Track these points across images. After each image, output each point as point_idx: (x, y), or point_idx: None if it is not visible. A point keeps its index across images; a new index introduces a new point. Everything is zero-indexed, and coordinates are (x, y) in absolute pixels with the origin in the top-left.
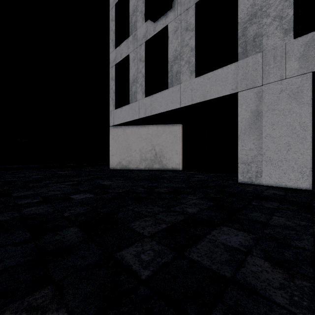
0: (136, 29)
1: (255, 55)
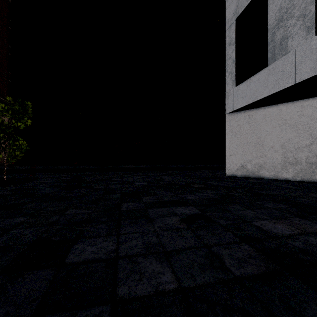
0: None
1: None
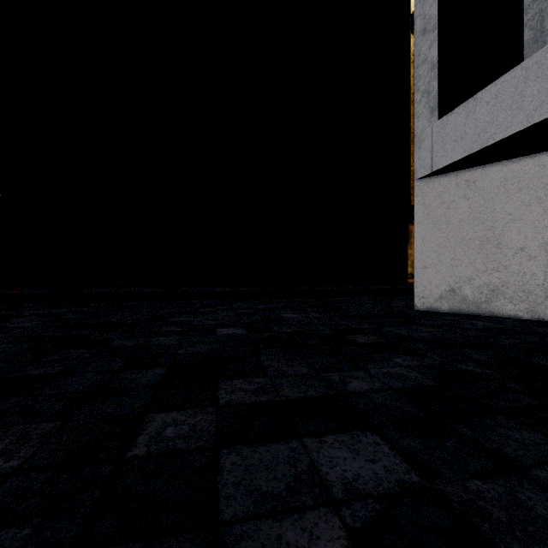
0: None
1: None
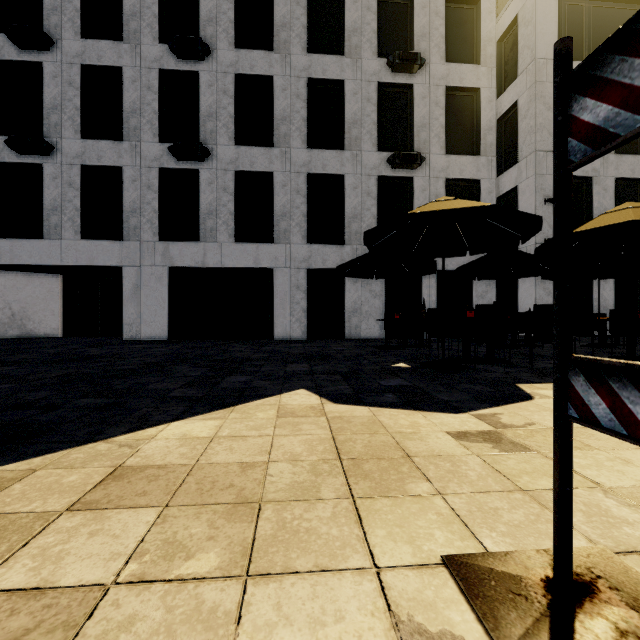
0: None
1: (136, 242)
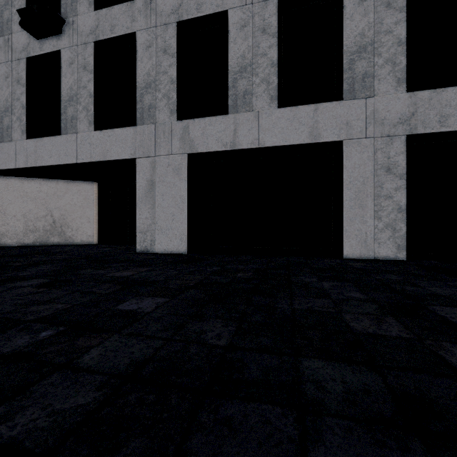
0: (10, 32)
1: (150, 125)
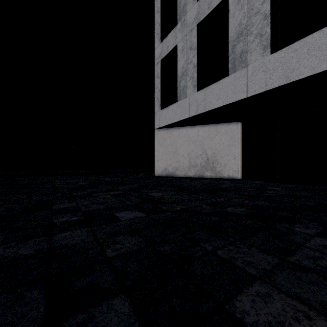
0: (185, 14)
1: None
